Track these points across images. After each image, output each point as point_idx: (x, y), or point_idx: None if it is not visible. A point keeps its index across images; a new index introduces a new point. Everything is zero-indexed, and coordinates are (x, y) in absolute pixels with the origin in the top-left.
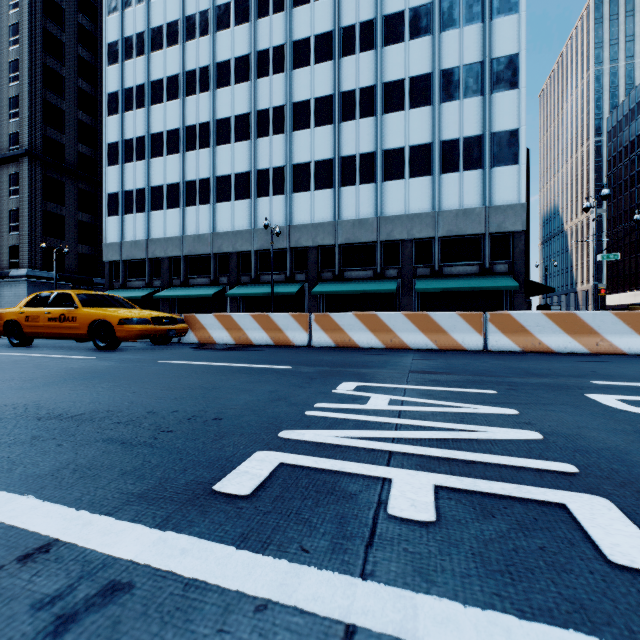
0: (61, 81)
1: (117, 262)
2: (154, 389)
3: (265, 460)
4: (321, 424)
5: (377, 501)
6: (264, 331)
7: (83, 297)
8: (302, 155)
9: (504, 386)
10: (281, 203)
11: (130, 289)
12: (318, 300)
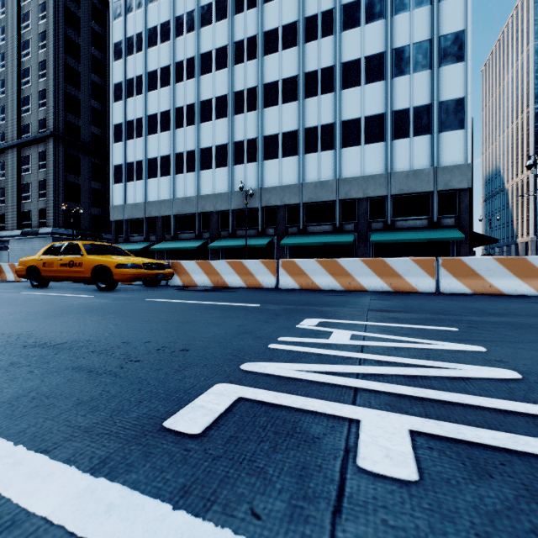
0: (78, 76)
1: (121, 221)
2: (135, 322)
3: (223, 394)
4: (284, 357)
5: (344, 448)
6: (238, 275)
7: (88, 246)
8: (272, 128)
9: (464, 324)
10: (254, 169)
11: (131, 243)
12: (285, 251)
